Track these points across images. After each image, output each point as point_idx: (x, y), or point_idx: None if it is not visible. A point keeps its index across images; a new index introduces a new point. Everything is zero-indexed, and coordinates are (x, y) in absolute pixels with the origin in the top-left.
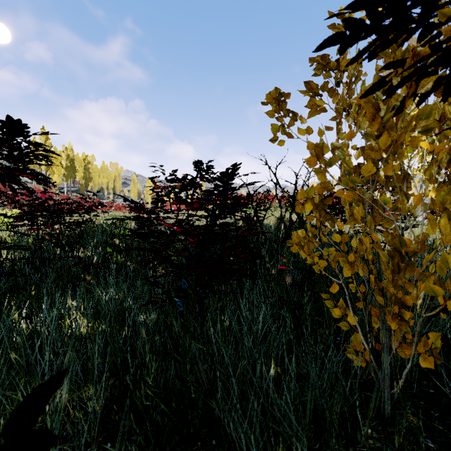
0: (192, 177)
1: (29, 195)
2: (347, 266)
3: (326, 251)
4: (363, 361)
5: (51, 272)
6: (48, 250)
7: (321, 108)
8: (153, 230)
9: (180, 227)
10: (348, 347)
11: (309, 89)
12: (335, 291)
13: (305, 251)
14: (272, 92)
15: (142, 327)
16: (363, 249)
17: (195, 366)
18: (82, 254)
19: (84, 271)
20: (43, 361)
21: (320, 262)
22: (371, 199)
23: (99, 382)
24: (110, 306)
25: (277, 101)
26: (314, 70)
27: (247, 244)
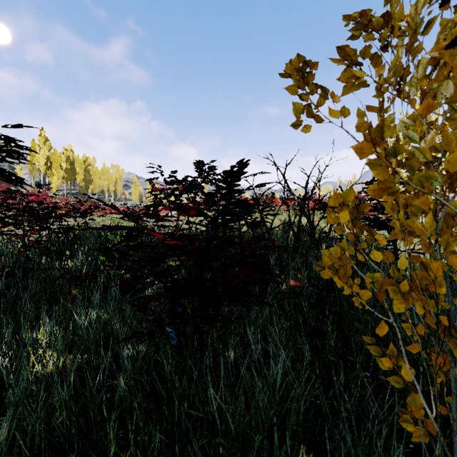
0: (193, 179)
1: (13, 198)
2: (399, 297)
3: (370, 277)
4: (426, 434)
5: (33, 285)
6: (35, 258)
7: (361, 82)
8: (140, 242)
9: (173, 239)
10: (402, 411)
11: (344, 56)
12: (383, 333)
13: (340, 276)
14: (293, 61)
15: (121, 373)
16: (429, 277)
17: (187, 447)
18: (72, 262)
19: (69, 284)
20: (3, 406)
21: (362, 292)
22: (435, 206)
23: (59, 454)
24: (91, 332)
25: (301, 72)
26: (351, 31)
27: (255, 256)
